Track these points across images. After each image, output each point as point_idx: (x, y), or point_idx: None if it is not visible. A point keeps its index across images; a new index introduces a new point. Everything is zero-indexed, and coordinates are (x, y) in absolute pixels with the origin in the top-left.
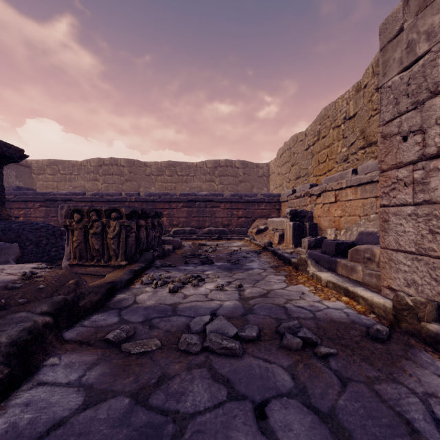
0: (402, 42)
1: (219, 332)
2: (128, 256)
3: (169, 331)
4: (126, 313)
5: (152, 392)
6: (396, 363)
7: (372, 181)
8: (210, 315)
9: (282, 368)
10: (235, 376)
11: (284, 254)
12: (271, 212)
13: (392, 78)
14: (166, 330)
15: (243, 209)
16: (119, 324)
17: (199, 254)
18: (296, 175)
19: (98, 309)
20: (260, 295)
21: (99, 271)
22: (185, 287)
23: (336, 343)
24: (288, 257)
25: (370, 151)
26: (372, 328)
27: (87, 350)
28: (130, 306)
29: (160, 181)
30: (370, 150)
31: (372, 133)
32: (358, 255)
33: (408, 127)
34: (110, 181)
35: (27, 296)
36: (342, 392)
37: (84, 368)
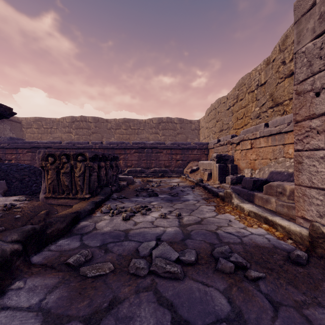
0: (315, 14)
1: (163, 256)
2: (91, 190)
3: (121, 255)
4: (86, 238)
5: (104, 316)
6: (318, 287)
7: (280, 132)
8: (156, 240)
9: (219, 292)
10: (178, 300)
11: (212, 189)
12: (201, 156)
13: (305, 45)
14: (118, 254)
15: (180, 154)
16: (80, 248)
17: (147, 188)
18: (220, 129)
19: (64, 235)
20: (196, 223)
21: (68, 202)
22: (136, 216)
23: (263, 266)
24: (216, 191)
25: (278, 110)
26: (293, 253)
27: (50, 274)
28: (91, 232)
29: (118, 133)
30: (277, 109)
31: (279, 96)
32: (271, 190)
33: (321, 84)
34: (80, 133)
35: (5, 225)
36: (275, 317)
37: (45, 292)
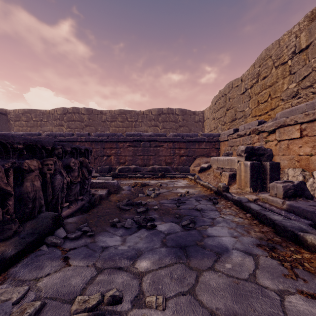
0: None
1: None
2: None
3: None
4: None
5: None
6: None
7: None
8: None
9: None
10: None
11: (270, 216)
12: (211, 150)
13: None
14: None
15: (184, 148)
16: None
17: (138, 202)
18: (232, 118)
19: None
20: None
21: None
22: None
23: None
24: (287, 226)
25: None
26: None
27: None
28: None
29: (113, 126)
30: None
31: None
32: None
33: None
34: (72, 126)
35: None
36: None
37: None
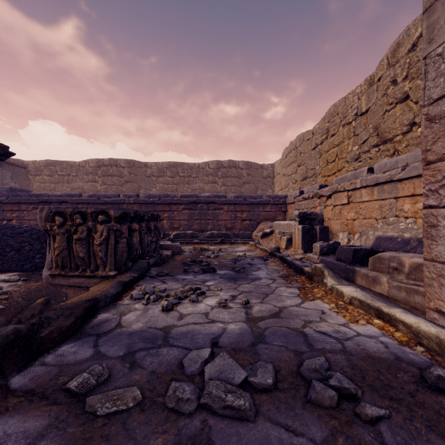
0: None
1: (222, 377)
2: (118, 264)
3: (155, 373)
4: (104, 343)
5: None
6: None
7: (391, 181)
8: (211, 345)
9: None
10: None
11: (294, 262)
12: (277, 214)
13: (442, 44)
14: (151, 371)
15: (247, 211)
16: (92, 360)
17: (200, 260)
18: (303, 176)
19: (71, 336)
20: (272, 315)
21: (84, 282)
22: (182, 303)
23: (383, 395)
24: (300, 265)
25: (385, 149)
26: (431, 373)
27: (36, 409)
28: (112, 332)
29: (161, 182)
30: (385, 147)
31: (388, 129)
32: (381, 264)
33: None
34: (109, 182)
35: None
36: None
37: None
